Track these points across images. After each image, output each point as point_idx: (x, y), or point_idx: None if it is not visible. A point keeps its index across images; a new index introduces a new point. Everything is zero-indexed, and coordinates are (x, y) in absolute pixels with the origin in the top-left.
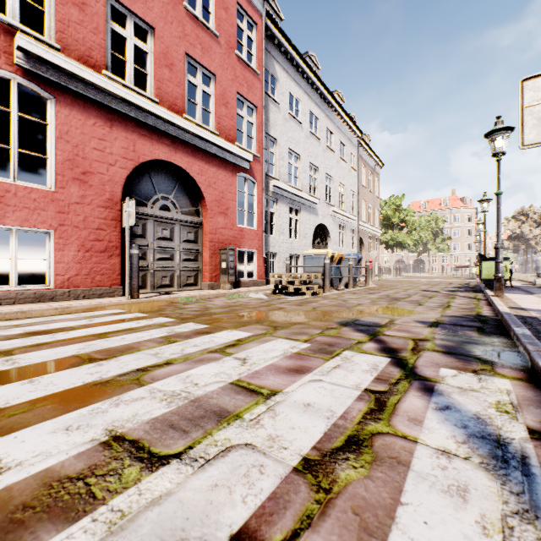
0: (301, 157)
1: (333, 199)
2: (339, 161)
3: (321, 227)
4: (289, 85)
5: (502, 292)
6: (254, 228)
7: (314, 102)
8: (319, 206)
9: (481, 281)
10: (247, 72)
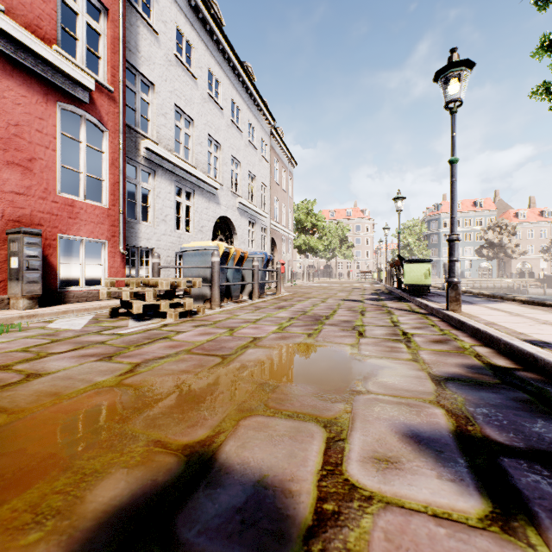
0: (195, 123)
1: (240, 189)
2: (248, 144)
3: (225, 221)
4: (176, 17)
5: (459, 305)
6: (101, 205)
7: (215, 59)
8: (221, 194)
9: (392, 286)
10: None
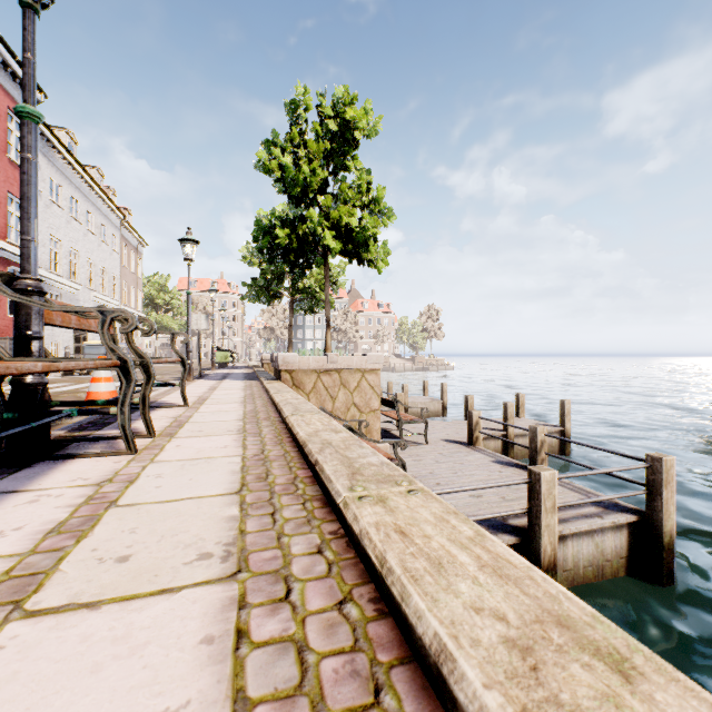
0: (62, 243)
1: (95, 284)
2: (101, 244)
3: None
4: (51, 171)
5: (215, 368)
6: None
7: (76, 186)
8: (80, 292)
9: None
10: (18, 172)
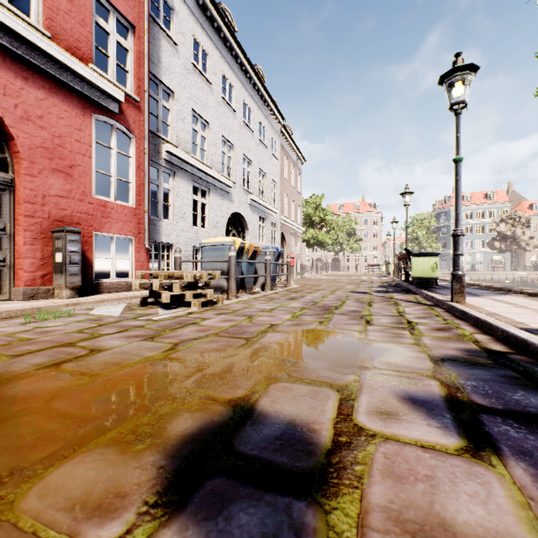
0: (210, 126)
1: (252, 186)
2: (259, 143)
3: (238, 217)
4: (193, 28)
5: (464, 297)
6: (129, 205)
7: (229, 64)
8: (234, 191)
9: (400, 279)
10: None
